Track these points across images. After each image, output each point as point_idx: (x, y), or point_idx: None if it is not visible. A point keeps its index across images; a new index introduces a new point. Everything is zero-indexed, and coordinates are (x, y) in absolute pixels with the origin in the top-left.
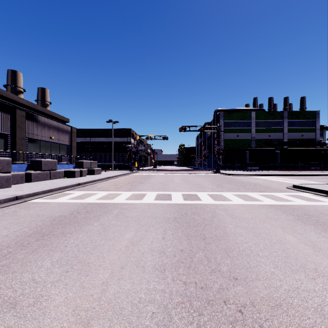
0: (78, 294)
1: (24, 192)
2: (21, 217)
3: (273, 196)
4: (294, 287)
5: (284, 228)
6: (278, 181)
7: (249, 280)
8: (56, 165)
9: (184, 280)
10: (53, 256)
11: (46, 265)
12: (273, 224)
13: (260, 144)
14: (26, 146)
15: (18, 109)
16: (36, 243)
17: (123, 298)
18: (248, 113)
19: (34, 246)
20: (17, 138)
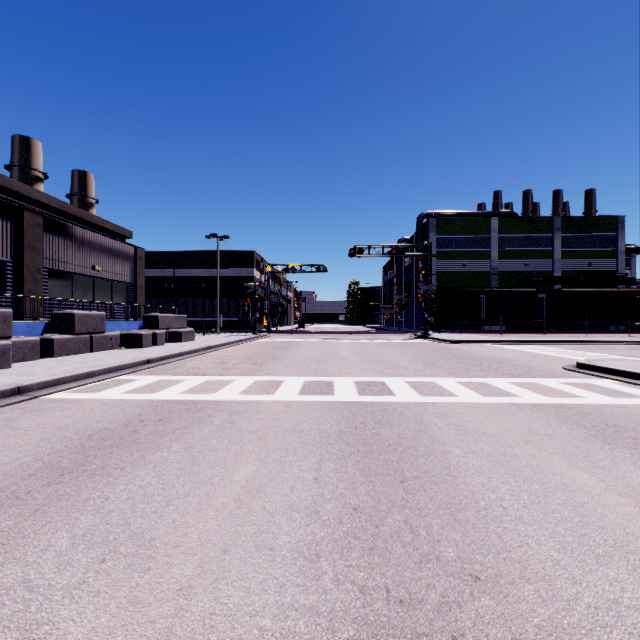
0: (121, 619)
1: (35, 378)
2: (22, 432)
3: (540, 386)
4: (607, 599)
5: (569, 457)
6: (546, 355)
7: (505, 581)
8: (103, 323)
9: (361, 581)
10: (76, 522)
11: (58, 544)
12: (546, 447)
13: (508, 282)
14: (45, 286)
15: (28, 212)
16: (44, 492)
17: (224, 630)
18: (484, 221)
19: (38, 498)
20: (25, 269)
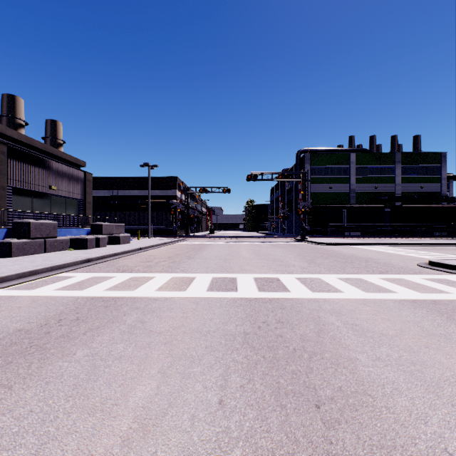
0: None
1: None
2: None
3: (408, 282)
4: None
5: None
6: (399, 254)
7: None
8: (55, 229)
9: None
10: None
11: None
12: (450, 352)
13: (362, 200)
14: (9, 200)
15: None
16: None
17: None
18: (345, 155)
19: None
20: None
